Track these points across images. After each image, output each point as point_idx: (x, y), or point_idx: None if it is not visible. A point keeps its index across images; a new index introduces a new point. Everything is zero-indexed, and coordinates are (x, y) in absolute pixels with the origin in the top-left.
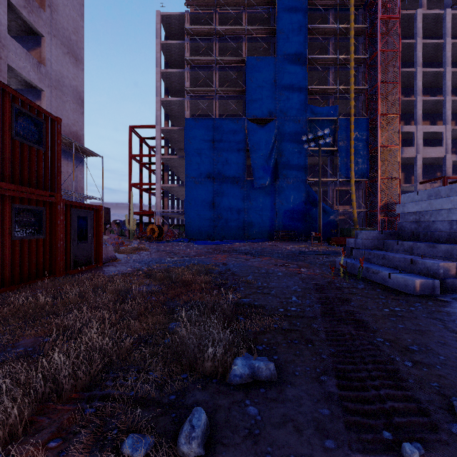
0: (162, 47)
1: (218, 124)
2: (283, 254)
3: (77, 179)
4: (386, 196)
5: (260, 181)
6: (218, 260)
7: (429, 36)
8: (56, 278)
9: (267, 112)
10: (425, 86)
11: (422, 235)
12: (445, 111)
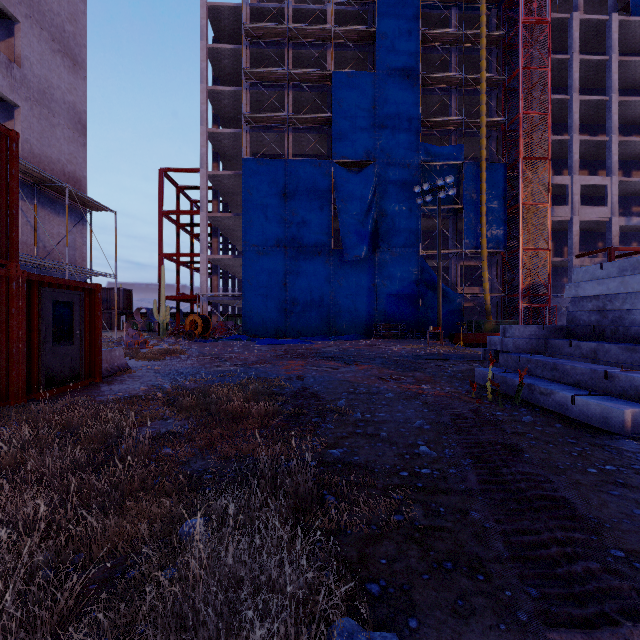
0: (209, 53)
1: (291, 168)
2: (389, 359)
3: (75, 245)
4: (531, 274)
5: (352, 252)
6: (291, 371)
7: (587, 52)
8: (7, 408)
9: (363, 152)
10: (582, 121)
11: (609, 332)
12: (611, 156)
